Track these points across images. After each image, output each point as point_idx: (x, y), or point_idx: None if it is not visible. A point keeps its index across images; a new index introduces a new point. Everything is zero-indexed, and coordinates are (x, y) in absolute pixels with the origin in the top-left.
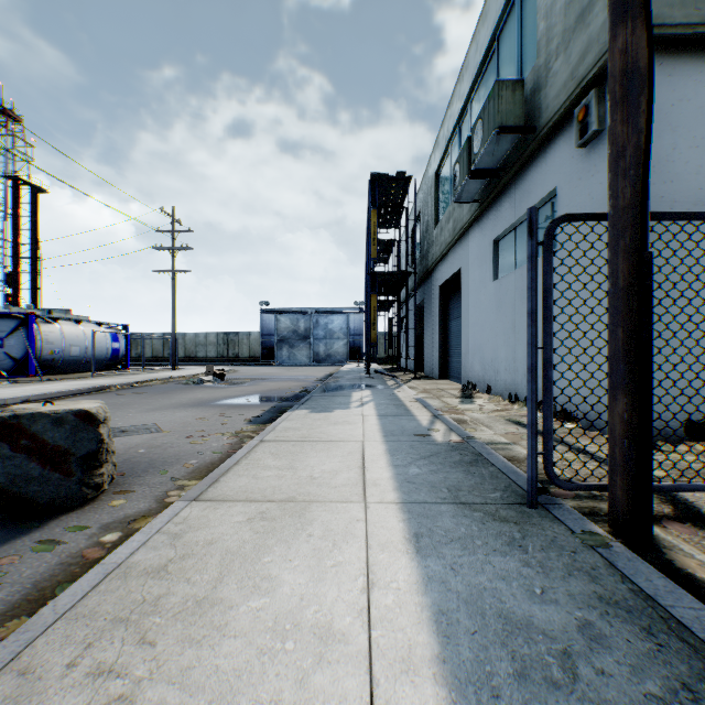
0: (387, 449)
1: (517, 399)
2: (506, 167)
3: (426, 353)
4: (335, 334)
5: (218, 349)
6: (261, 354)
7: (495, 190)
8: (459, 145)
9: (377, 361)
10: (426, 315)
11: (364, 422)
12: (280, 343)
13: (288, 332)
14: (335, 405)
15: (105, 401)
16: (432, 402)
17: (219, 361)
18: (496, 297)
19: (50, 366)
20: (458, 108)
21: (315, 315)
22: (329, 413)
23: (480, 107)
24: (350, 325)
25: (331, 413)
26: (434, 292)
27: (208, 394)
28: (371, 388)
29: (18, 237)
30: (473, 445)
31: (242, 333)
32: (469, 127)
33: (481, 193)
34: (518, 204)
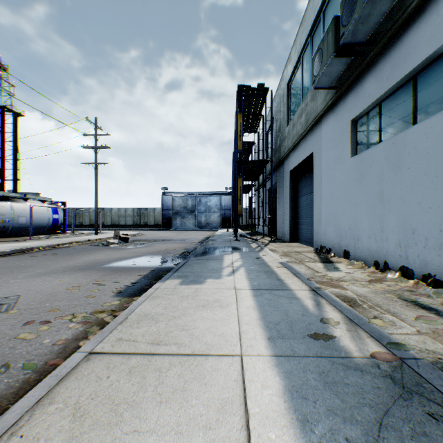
0: (285, 392)
1: (387, 267)
2: (373, 42)
3: (279, 221)
4: (212, 209)
5: (134, 219)
6: (162, 222)
7: (357, 69)
8: (311, 53)
9: (240, 227)
10: (279, 194)
11: (237, 303)
12: (175, 215)
13: (180, 207)
14: (207, 273)
15: (12, 263)
16: (299, 268)
17: (134, 227)
18: (355, 171)
19: (2, 231)
20: (311, 20)
21: (199, 196)
22: (200, 285)
23: (335, 9)
24: (222, 203)
25: (201, 285)
26: (286, 176)
27: (106, 256)
28: (239, 251)
29: (3, 145)
30: (421, 373)
31: (150, 208)
32: (322, 32)
33: (339, 79)
34: (388, 75)
